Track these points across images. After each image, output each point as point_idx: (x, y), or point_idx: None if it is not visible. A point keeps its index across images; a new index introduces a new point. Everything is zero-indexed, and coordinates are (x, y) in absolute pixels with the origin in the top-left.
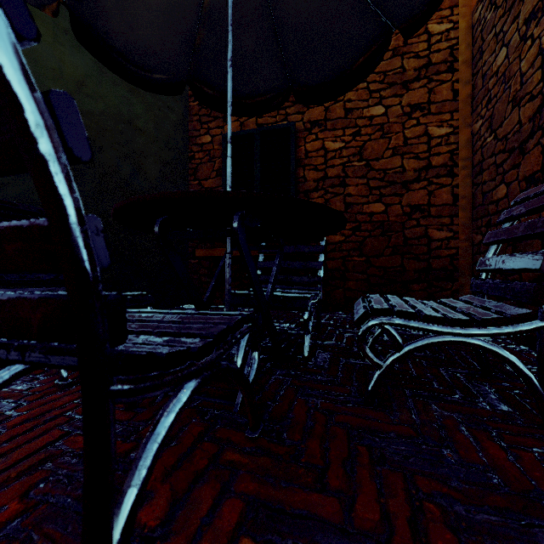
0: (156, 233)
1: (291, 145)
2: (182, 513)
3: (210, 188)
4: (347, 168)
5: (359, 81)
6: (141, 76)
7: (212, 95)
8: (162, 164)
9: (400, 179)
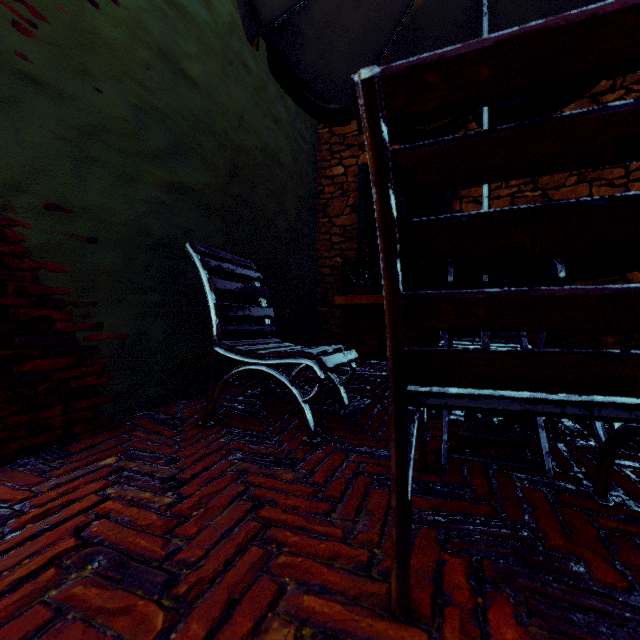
0: (450, 283)
1: None
2: (636, 577)
3: (343, 226)
4: (516, 200)
5: (572, 99)
6: (318, 108)
7: None
8: (297, 201)
9: None
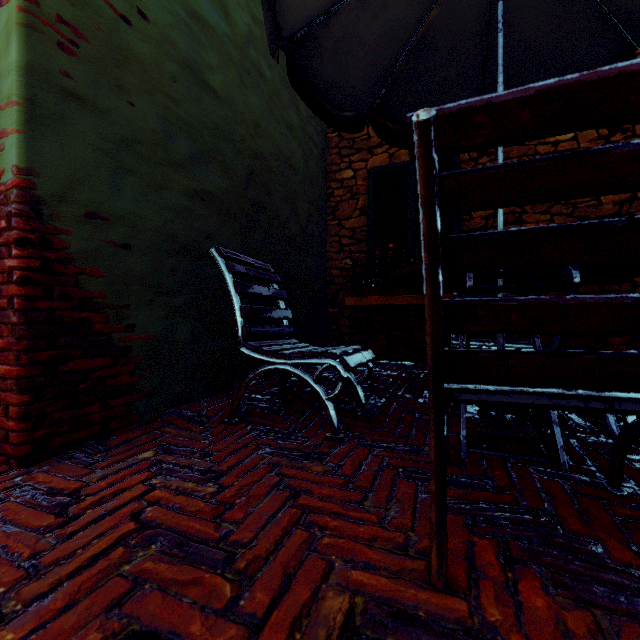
0: (469, 288)
1: None
2: None
3: (352, 228)
4: None
5: None
6: (334, 116)
7: (394, 130)
8: (308, 204)
9: (595, 214)
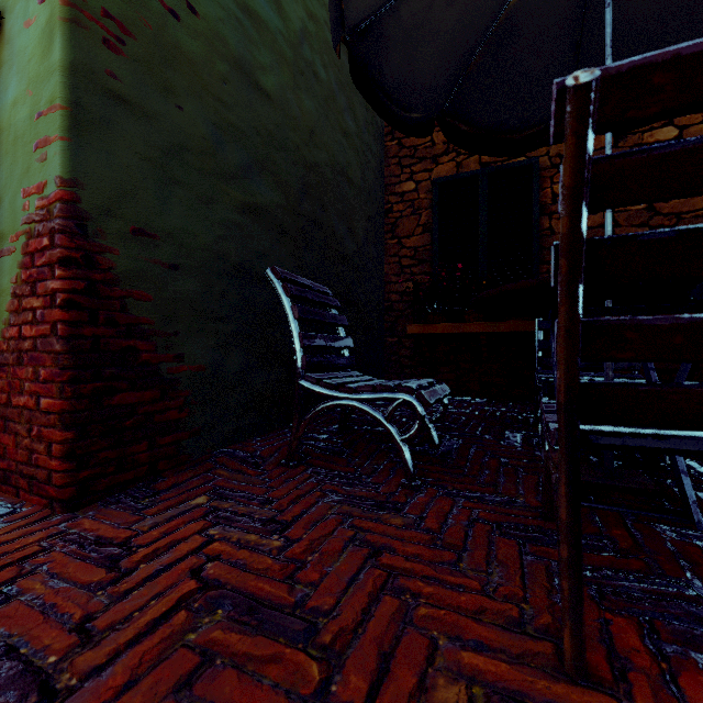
0: None
1: (534, 188)
2: None
3: (414, 247)
4: (617, 214)
5: None
6: (399, 118)
7: (467, 133)
8: (366, 221)
9: None
